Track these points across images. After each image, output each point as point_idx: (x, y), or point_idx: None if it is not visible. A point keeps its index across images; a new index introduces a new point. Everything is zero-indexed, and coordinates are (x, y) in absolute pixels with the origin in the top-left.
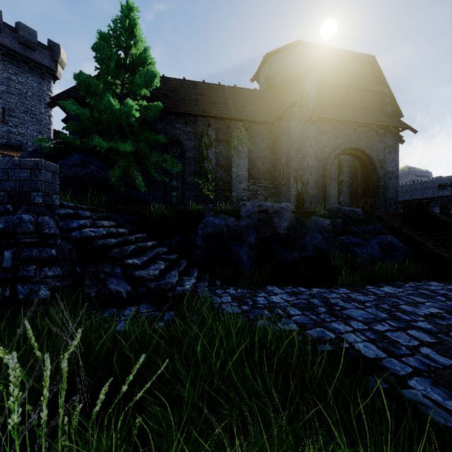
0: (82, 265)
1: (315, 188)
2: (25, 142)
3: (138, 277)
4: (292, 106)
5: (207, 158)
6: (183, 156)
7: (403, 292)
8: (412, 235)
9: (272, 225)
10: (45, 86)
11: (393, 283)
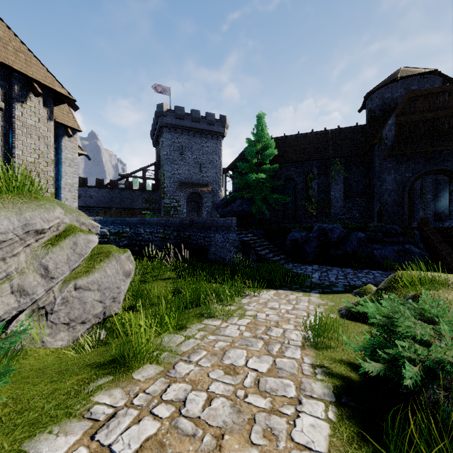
0: (243, 249)
1: (393, 206)
2: (209, 181)
3: (258, 254)
4: (374, 145)
5: (312, 187)
6: (295, 188)
7: (380, 272)
8: (437, 245)
9: (328, 236)
10: (218, 144)
11: (388, 271)
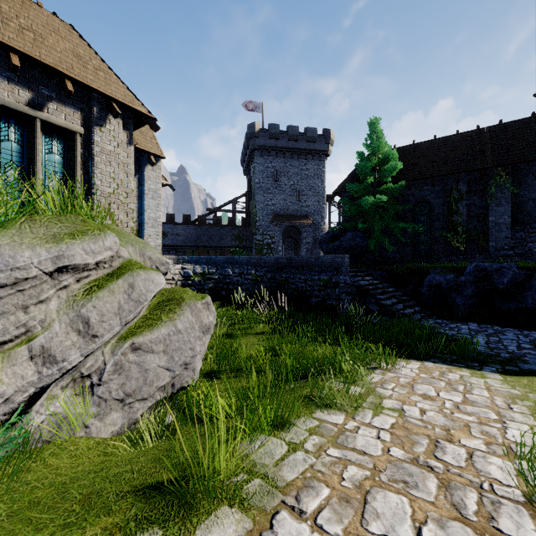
0: (359, 297)
1: None
2: (309, 211)
3: (382, 304)
4: None
5: (457, 212)
6: (430, 213)
7: None
8: None
9: (492, 281)
10: (321, 165)
11: None
